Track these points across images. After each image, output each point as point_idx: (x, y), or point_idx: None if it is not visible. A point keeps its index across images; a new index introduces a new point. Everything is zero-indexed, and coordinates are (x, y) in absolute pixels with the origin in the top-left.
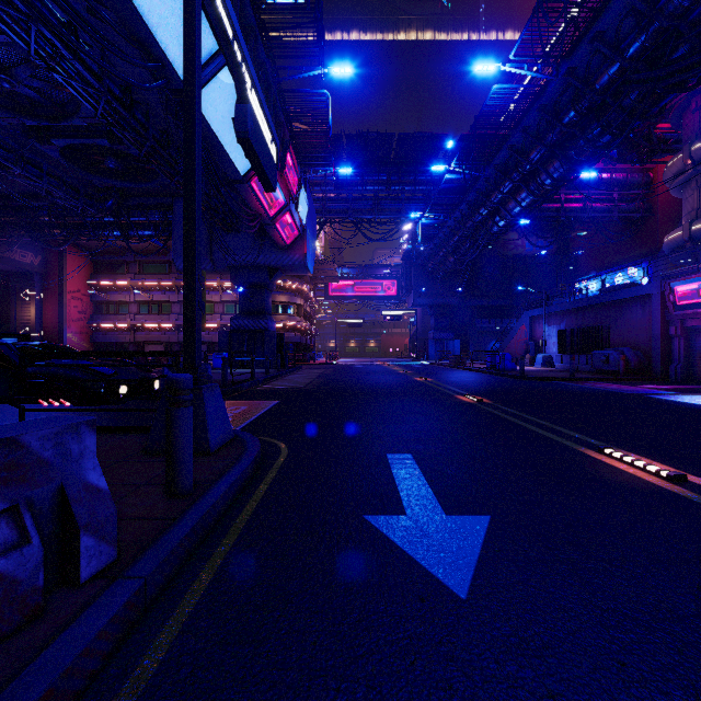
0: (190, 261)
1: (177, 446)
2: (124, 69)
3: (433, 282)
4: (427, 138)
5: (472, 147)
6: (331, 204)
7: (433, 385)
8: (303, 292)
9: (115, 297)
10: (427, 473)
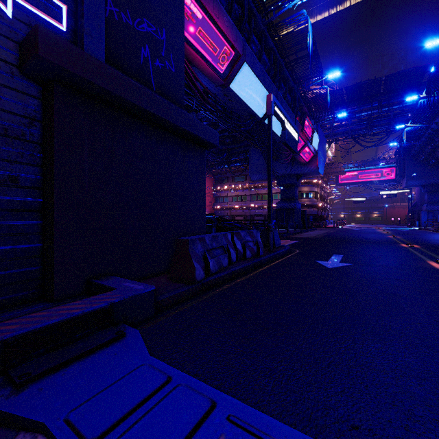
0: (269, 193)
1: (270, 240)
2: (235, 106)
3: (425, 167)
4: (410, 71)
5: (434, 85)
6: (336, 130)
7: (395, 239)
8: (319, 184)
9: (223, 194)
10: (343, 258)
